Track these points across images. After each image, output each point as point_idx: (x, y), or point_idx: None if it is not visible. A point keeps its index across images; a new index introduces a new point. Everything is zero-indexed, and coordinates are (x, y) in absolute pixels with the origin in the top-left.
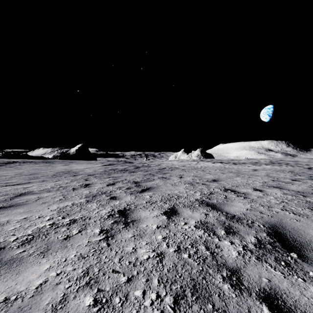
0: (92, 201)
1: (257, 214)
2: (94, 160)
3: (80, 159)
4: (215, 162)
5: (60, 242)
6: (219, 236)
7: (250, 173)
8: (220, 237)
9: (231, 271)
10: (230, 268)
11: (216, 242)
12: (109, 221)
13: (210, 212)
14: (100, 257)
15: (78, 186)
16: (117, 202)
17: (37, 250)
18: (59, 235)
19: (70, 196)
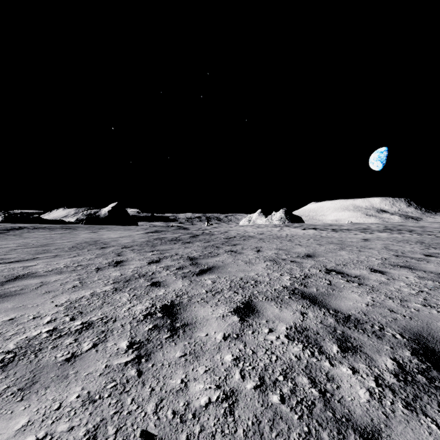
0: (123, 290)
1: (386, 313)
2: (134, 225)
3: (114, 224)
4: (306, 228)
5: (57, 367)
6: (330, 356)
7: (359, 244)
8: (332, 358)
9: (364, 436)
10: (360, 429)
11: (326, 369)
12: (146, 326)
13: (308, 308)
14: (121, 401)
15: (106, 264)
16: (161, 291)
17: (14, 384)
18: (59, 353)
19: (91, 280)
